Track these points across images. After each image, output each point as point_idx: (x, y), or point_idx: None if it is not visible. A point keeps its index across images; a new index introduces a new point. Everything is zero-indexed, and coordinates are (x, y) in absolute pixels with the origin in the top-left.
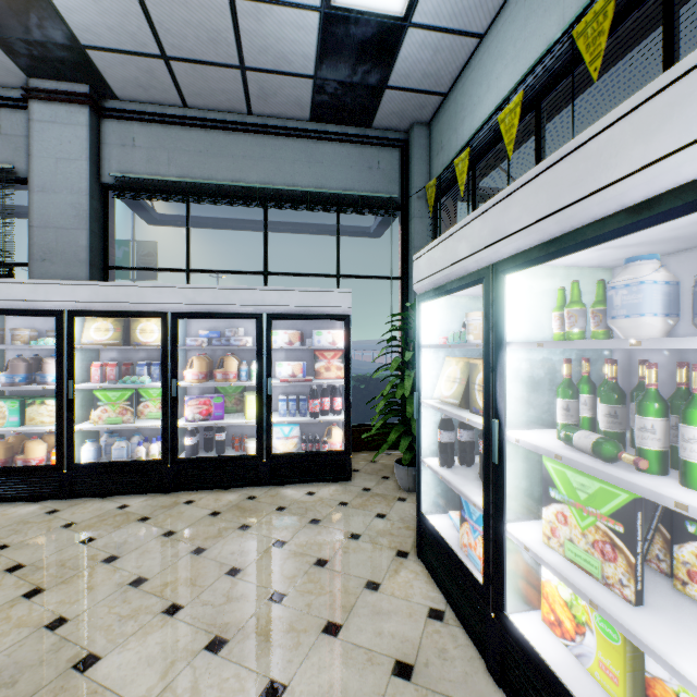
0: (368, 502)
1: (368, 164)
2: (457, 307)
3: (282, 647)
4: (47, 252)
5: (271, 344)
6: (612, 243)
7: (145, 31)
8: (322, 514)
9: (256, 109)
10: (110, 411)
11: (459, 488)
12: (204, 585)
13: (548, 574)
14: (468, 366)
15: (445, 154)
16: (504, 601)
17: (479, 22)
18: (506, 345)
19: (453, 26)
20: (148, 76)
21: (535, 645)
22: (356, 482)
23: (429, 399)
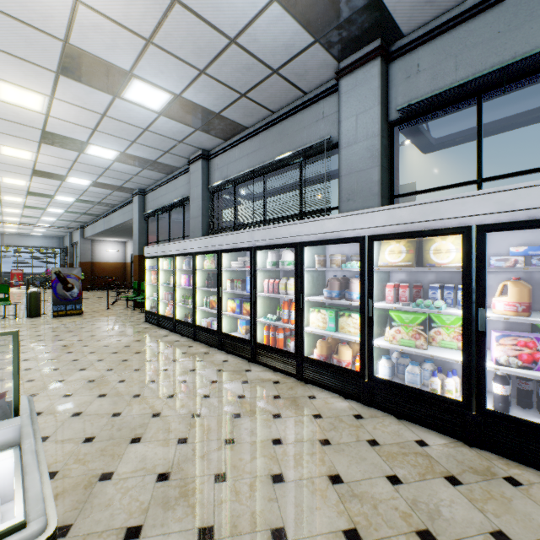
0: None
1: None
2: None
3: None
4: (350, 193)
5: None
6: None
7: None
8: None
9: None
10: (402, 332)
11: None
12: None
13: None
14: None
15: None
16: None
17: None
18: None
19: None
20: None
21: None
22: None
23: None
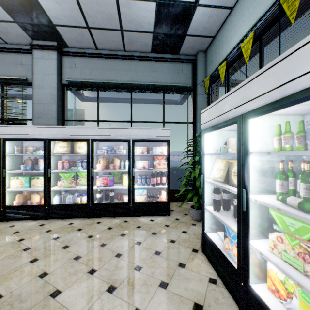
0: (178, 225)
1: (177, 71)
2: (221, 135)
3: (141, 292)
4: (40, 114)
5: (134, 153)
6: (307, 102)
7: (80, 16)
8: (157, 230)
9: (127, 48)
10: (65, 182)
11: (223, 221)
12: (105, 261)
13: (271, 266)
14: (228, 163)
15: (214, 64)
16: (249, 278)
17: (231, 1)
18: (249, 153)
19: (218, 4)
20: (81, 36)
21: (265, 301)
22: (172, 216)
23: (208, 178)
